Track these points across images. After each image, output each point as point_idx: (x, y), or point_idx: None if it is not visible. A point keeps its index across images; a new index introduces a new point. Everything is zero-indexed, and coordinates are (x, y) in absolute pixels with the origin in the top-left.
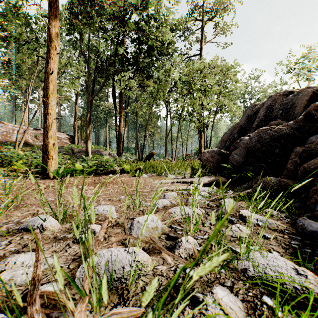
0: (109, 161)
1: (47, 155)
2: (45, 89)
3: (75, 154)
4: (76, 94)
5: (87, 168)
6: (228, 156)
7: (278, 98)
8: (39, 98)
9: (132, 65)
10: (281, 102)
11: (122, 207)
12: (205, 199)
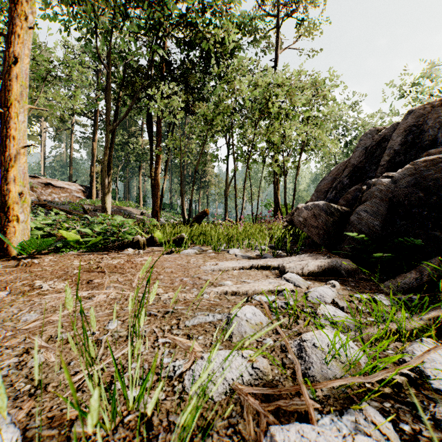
0: (124, 225)
1: (6, 214)
2: (3, 90)
3: (89, 213)
4: (94, 125)
5: (94, 236)
6: (346, 216)
7: (428, 112)
8: (40, 133)
9: (176, 80)
10: (439, 117)
11: (85, 389)
12: (383, 371)
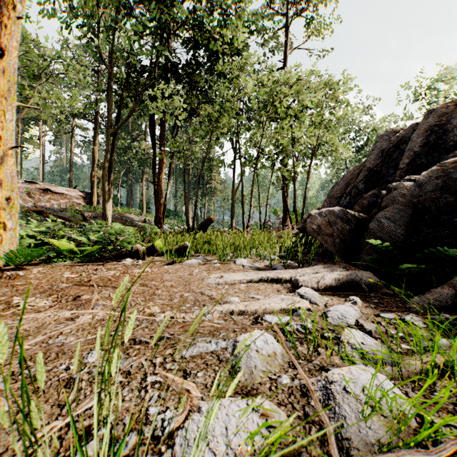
0: (122, 233)
1: None
2: None
3: (88, 220)
4: (95, 129)
5: (91, 245)
6: (364, 223)
7: (451, 110)
8: (39, 136)
9: (180, 80)
10: None
11: None
12: (451, 441)
